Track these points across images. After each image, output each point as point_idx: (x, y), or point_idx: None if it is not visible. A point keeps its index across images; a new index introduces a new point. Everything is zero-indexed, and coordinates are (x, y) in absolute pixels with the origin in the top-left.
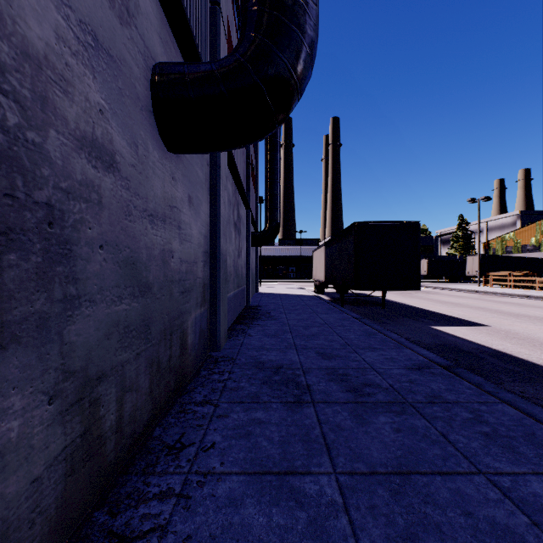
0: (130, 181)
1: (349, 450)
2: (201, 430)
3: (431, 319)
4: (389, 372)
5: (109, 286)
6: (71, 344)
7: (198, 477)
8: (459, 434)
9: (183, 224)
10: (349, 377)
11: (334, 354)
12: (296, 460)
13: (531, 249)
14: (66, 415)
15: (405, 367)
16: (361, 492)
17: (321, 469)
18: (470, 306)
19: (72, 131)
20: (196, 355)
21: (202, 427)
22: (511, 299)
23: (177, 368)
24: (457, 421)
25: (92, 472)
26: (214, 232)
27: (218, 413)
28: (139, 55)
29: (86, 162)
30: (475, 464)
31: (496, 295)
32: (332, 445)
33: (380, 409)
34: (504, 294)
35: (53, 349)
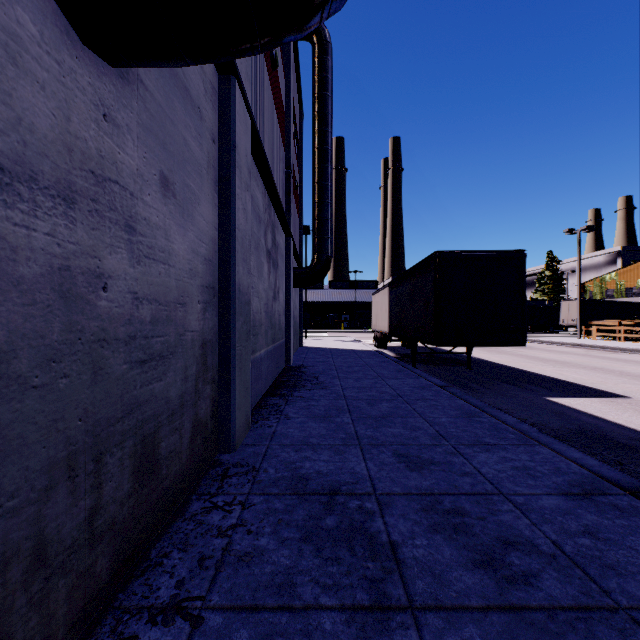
0: None
1: None
2: None
3: (541, 386)
4: (537, 503)
5: None
6: None
7: None
8: None
9: (144, 225)
10: (468, 518)
11: (425, 457)
12: None
13: (638, 292)
14: None
15: (561, 492)
16: None
17: None
18: (583, 366)
19: None
20: (183, 471)
21: None
22: (629, 356)
23: (123, 522)
24: None
25: None
26: (225, 255)
27: None
28: None
29: None
30: None
31: (607, 350)
32: None
33: (572, 637)
34: (617, 349)
35: None
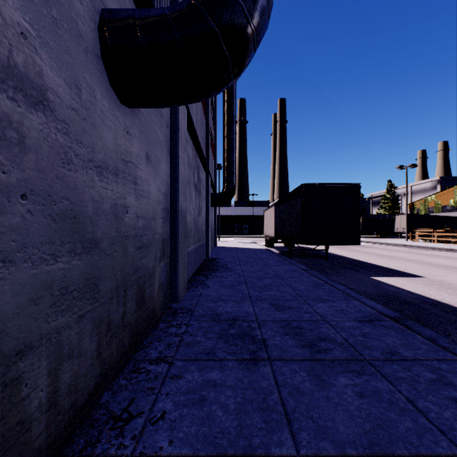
0: (69, 126)
1: (312, 423)
2: (152, 395)
3: (370, 270)
4: (342, 324)
5: (37, 242)
6: None
7: None
8: (427, 401)
9: (140, 180)
10: (304, 330)
11: (287, 305)
12: (254, 436)
13: (450, 209)
14: None
15: (357, 320)
16: None
17: (283, 450)
18: (402, 259)
19: None
20: (155, 308)
21: (153, 390)
22: (436, 252)
23: (133, 324)
24: (421, 383)
25: None
26: (173, 191)
27: (172, 373)
28: None
29: None
30: (455, 442)
31: (423, 249)
32: (292, 414)
33: (338, 368)
34: (429, 248)
35: None
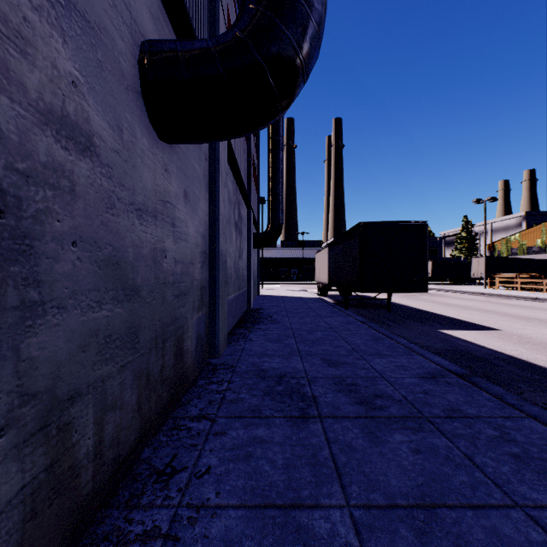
0: (112, 169)
1: (364, 477)
2: (195, 451)
3: (439, 322)
4: (401, 381)
5: (85, 289)
6: (32, 361)
7: (189, 511)
8: (486, 456)
9: (178, 221)
10: (358, 387)
11: (341, 361)
12: (303, 489)
13: (537, 250)
14: (24, 447)
15: (418, 376)
16: (381, 532)
17: (333, 501)
18: (478, 309)
19: (33, 102)
20: (193, 362)
21: (196, 447)
22: (519, 302)
23: (171, 379)
24: (482, 439)
25: (62, 510)
26: (213, 232)
27: (215, 430)
28: (124, 27)
29: (54, 141)
30: (509, 494)
31: (503, 298)
32: (343, 469)
33: (394, 425)
34: (511, 297)
35: (4, 369)
